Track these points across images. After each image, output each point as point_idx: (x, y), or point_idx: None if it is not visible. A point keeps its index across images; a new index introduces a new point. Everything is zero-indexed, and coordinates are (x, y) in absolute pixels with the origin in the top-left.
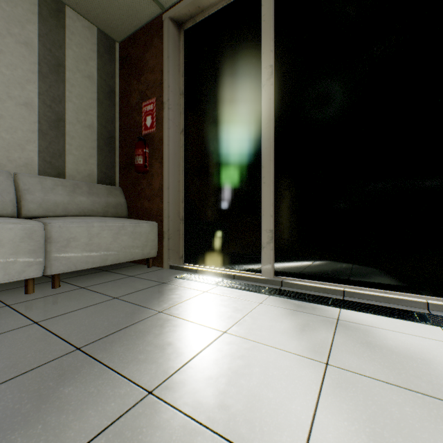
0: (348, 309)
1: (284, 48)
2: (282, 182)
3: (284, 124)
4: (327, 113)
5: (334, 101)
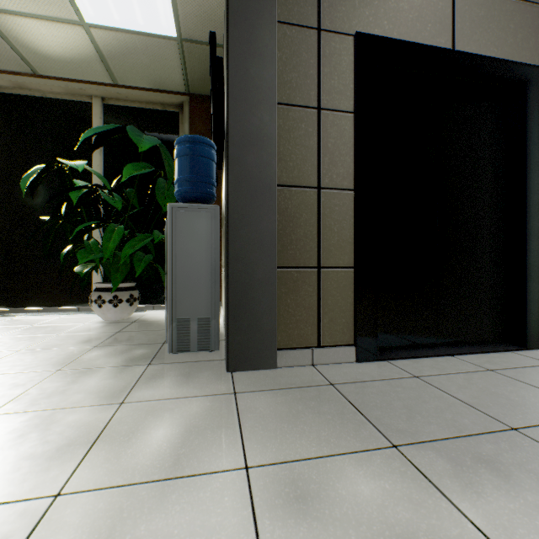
0: (28, 315)
1: (4, 148)
2: (3, 241)
3: (4, 201)
4: (35, 201)
5: (40, 196)
